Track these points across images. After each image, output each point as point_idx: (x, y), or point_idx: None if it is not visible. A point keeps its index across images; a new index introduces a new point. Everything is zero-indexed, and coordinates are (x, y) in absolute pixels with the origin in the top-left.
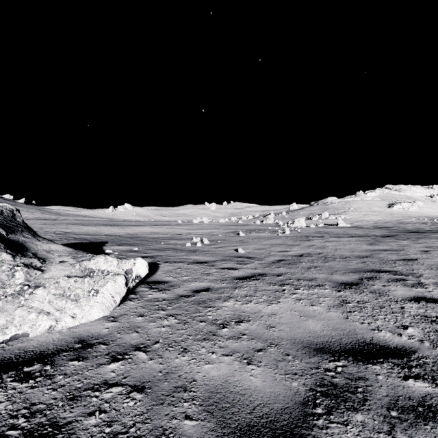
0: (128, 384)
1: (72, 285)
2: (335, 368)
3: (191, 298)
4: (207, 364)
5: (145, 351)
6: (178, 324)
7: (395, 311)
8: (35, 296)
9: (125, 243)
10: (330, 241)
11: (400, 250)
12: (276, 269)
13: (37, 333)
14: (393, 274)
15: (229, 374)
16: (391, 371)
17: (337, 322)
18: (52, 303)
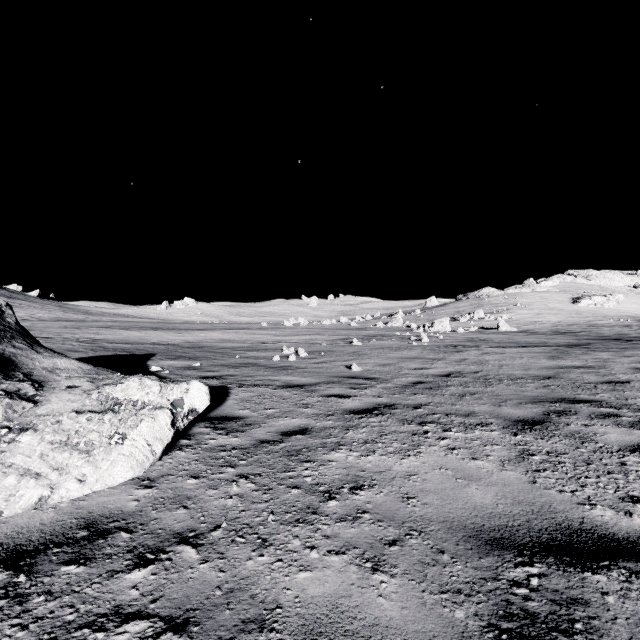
0: (159, 615)
1: (83, 425)
2: (527, 579)
3: (279, 446)
4: (302, 571)
5: (196, 545)
6: (256, 491)
7: (612, 470)
8: (19, 446)
9: (182, 356)
10: (491, 354)
11: (599, 368)
12: (411, 397)
13: (17, 510)
14: (596, 405)
15: (341, 591)
16: (628, 586)
17: (519, 490)
18: (46, 457)
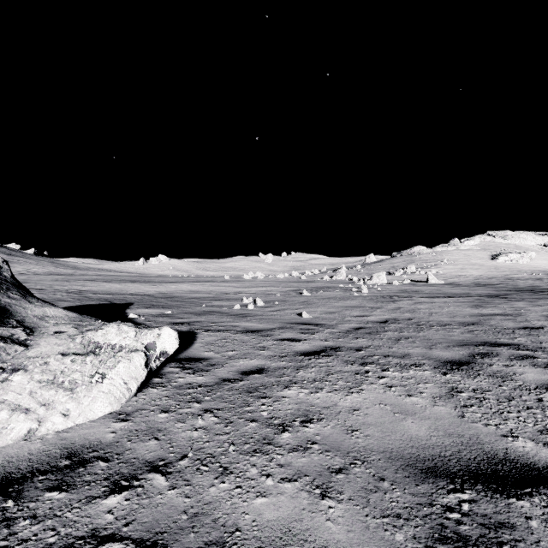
0: (130, 538)
1: (68, 366)
2: (459, 505)
3: (239, 384)
4: (259, 497)
5: (165, 473)
6: (218, 424)
7: (530, 406)
8: (11, 385)
9: (156, 304)
10: (422, 303)
11: (516, 315)
12: (353, 340)
13: (8, 441)
14: (514, 348)
15: (293, 516)
16: None
17: (450, 423)
18: (35, 394)
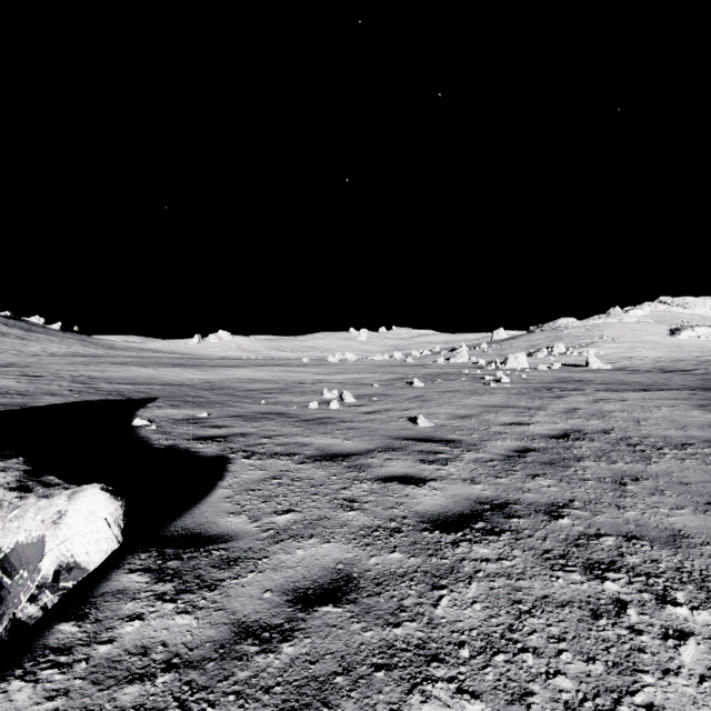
0: None
1: None
2: None
3: (278, 657)
4: None
5: None
6: None
7: None
8: None
9: (190, 401)
10: (607, 401)
11: None
12: (529, 483)
13: None
14: None
15: None
16: None
17: None
18: None
